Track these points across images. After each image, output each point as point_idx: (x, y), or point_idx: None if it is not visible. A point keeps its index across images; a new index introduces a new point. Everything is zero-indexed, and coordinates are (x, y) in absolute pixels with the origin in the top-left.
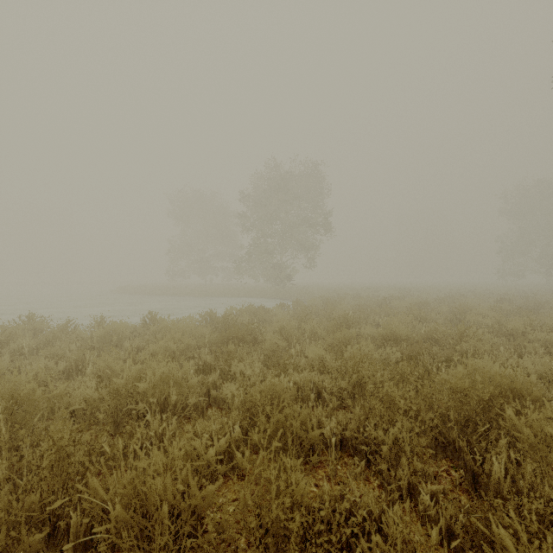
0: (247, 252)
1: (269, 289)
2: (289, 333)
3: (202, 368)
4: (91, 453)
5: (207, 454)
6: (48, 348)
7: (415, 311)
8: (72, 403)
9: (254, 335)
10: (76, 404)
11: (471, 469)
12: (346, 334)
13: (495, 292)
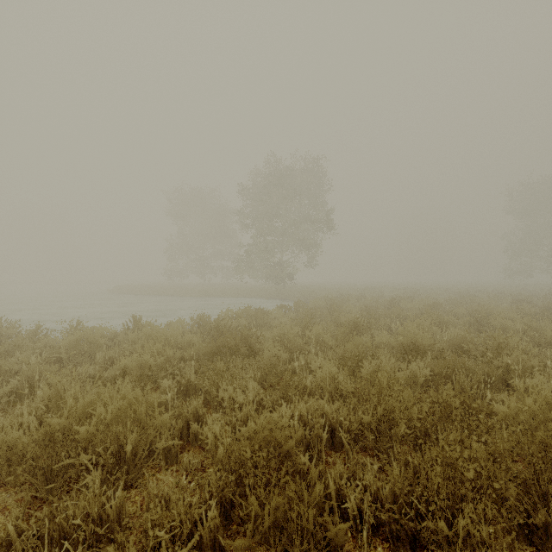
0: (246, 251)
1: (269, 289)
2: (291, 341)
3: (185, 388)
4: None
5: None
6: (0, 362)
7: (431, 314)
8: None
9: (250, 344)
10: None
11: None
12: (359, 345)
13: (506, 292)
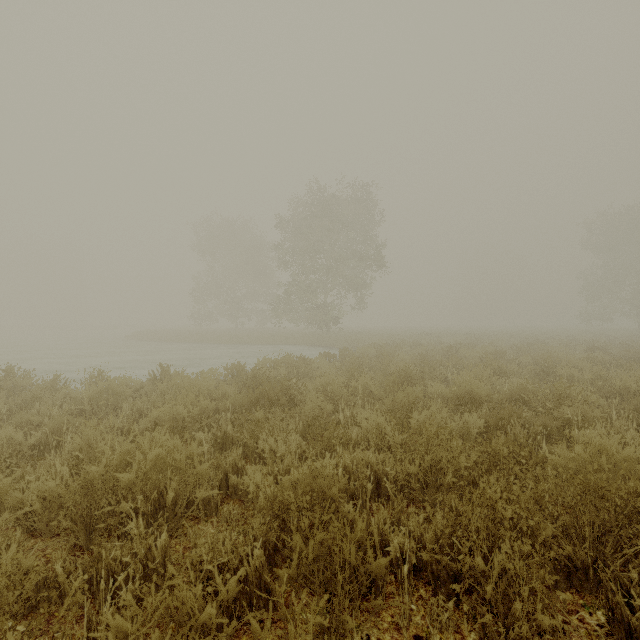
0: (285, 291)
1: (311, 335)
2: (335, 392)
3: (221, 441)
4: (39, 585)
5: (204, 614)
6: (20, 414)
7: (492, 363)
8: (26, 501)
9: (291, 395)
10: (28, 505)
11: (623, 621)
12: (409, 395)
13: (581, 338)
